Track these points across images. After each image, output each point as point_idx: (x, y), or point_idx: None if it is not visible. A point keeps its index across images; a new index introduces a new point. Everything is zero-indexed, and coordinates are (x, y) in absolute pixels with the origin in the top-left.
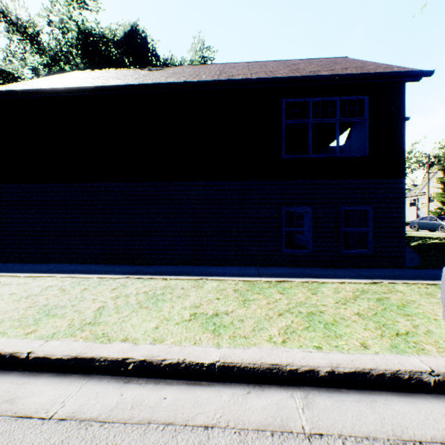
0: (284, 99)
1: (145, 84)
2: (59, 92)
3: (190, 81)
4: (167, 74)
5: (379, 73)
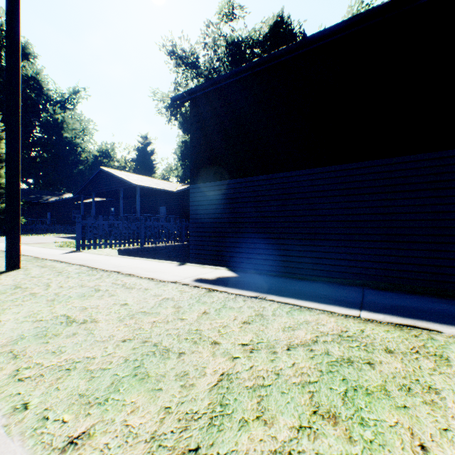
0: None
1: (390, 2)
2: (257, 66)
3: None
4: None
5: None
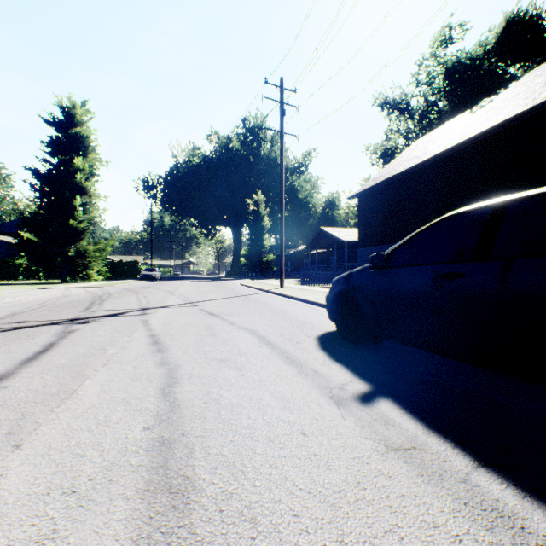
0: None
1: (435, 155)
2: (385, 183)
3: (472, 136)
4: (477, 118)
5: None
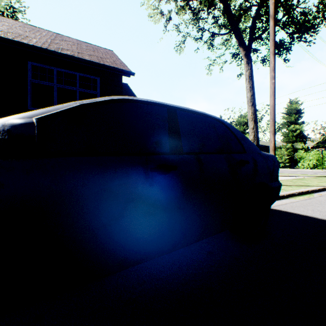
0: (30, 62)
1: None
2: None
3: None
4: None
5: (103, 64)
